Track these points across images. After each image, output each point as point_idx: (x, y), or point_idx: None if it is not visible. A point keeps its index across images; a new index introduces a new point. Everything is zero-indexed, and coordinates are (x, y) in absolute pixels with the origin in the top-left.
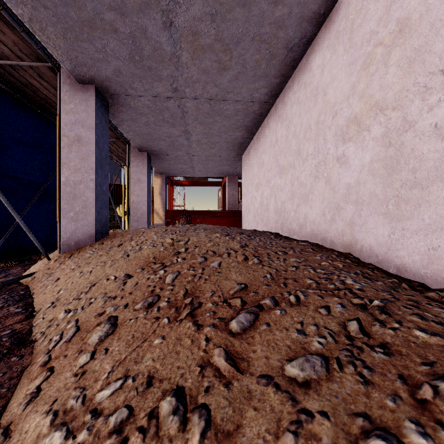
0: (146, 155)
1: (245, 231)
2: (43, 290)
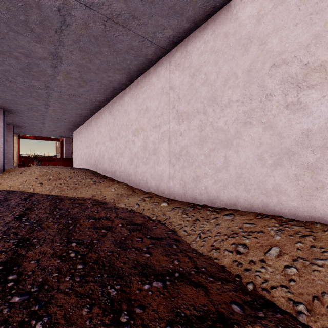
0: (12, 127)
1: (72, 167)
2: None
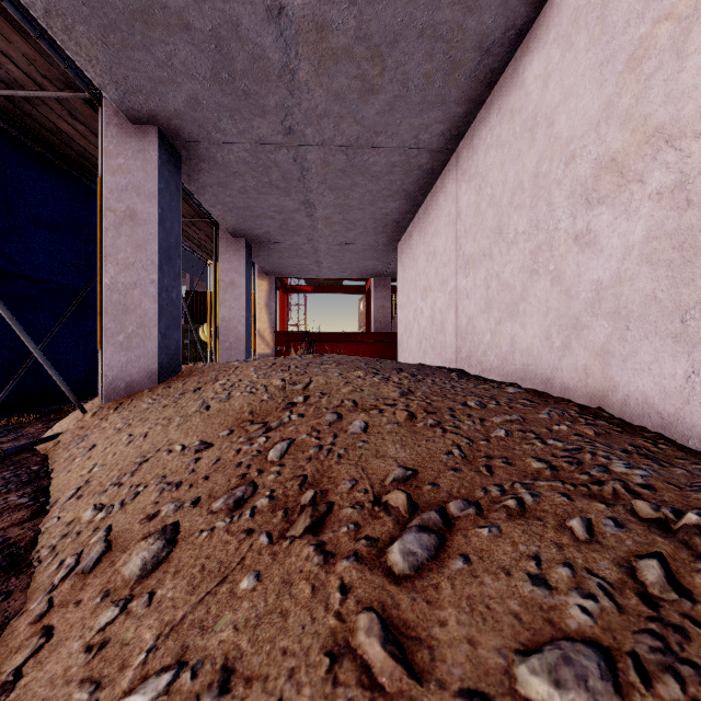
0: (244, 244)
1: (405, 366)
2: (68, 465)
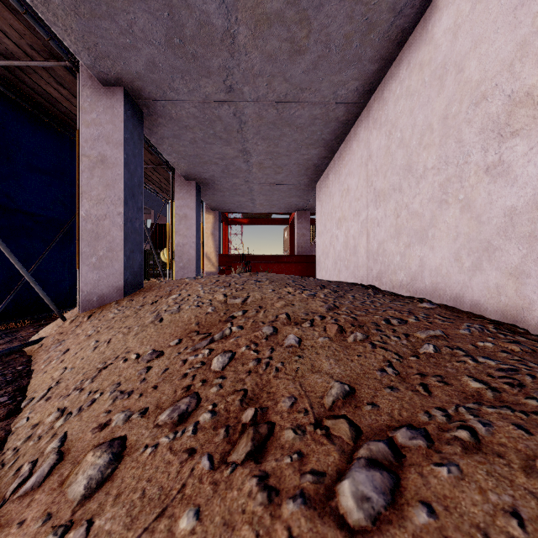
0: (194, 185)
1: (326, 283)
2: (45, 366)
